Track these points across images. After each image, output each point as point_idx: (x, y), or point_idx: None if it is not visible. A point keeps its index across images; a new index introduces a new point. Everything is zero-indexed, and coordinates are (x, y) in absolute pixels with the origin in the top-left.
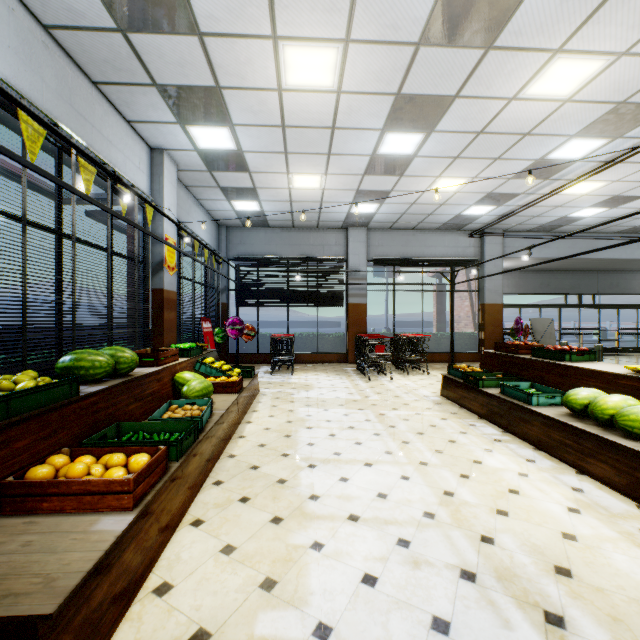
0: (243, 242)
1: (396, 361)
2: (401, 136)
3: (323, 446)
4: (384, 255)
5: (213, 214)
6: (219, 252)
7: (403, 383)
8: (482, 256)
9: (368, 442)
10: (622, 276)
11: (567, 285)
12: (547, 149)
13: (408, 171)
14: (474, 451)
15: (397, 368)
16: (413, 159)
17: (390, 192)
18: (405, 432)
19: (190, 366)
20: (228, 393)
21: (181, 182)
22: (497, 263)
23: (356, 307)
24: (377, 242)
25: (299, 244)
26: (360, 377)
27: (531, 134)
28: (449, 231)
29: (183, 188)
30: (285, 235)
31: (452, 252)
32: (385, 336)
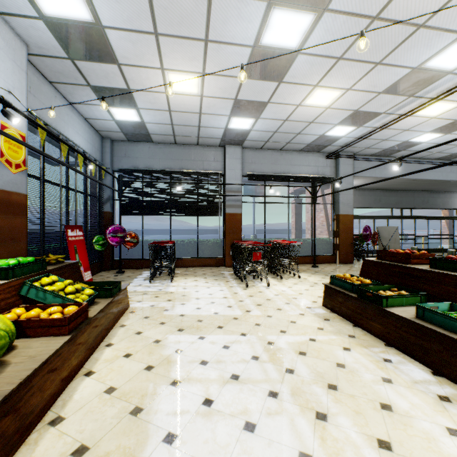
0: (128, 155)
1: (269, 265)
2: (289, 15)
3: (191, 444)
4: (256, 171)
5: (93, 124)
6: (102, 162)
7: (280, 289)
8: (337, 174)
9: (265, 421)
10: (431, 195)
11: (393, 201)
12: (430, 53)
13: (288, 75)
14: (437, 438)
15: (270, 271)
16: (296, 57)
17: (267, 104)
18: (311, 385)
19: (9, 291)
20: (53, 335)
21: (43, 75)
22: (349, 180)
23: (232, 216)
24: (250, 160)
25: (181, 159)
26: (237, 283)
27: (425, 26)
28: (310, 152)
29: (47, 83)
30: (168, 150)
31: (313, 170)
32: (261, 243)
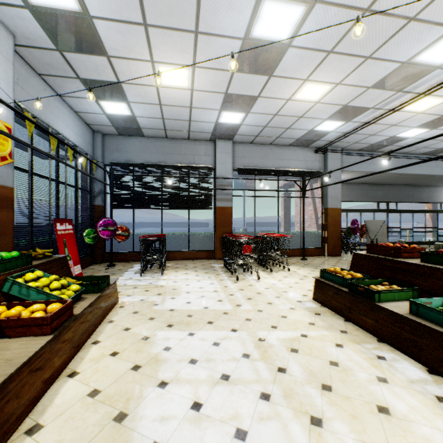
0: (119, 149)
1: (259, 258)
2: (280, 7)
3: None
4: (247, 165)
5: (84, 117)
6: (93, 156)
7: (270, 283)
8: (325, 169)
9: (257, 428)
10: (415, 189)
11: (379, 195)
12: (420, 47)
13: (278, 69)
14: None
15: (260, 264)
16: (286, 50)
17: (257, 98)
18: (304, 386)
19: None
20: (34, 335)
21: (31, 67)
22: (337, 175)
23: (223, 210)
24: (241, 154)
25: (172, 153)
26: (228, 276)
27: (416, 19)
28: (299, 147)
29: (35, 75)
30: (159, 144)
31: (302, 165)
32: (251, 236)
